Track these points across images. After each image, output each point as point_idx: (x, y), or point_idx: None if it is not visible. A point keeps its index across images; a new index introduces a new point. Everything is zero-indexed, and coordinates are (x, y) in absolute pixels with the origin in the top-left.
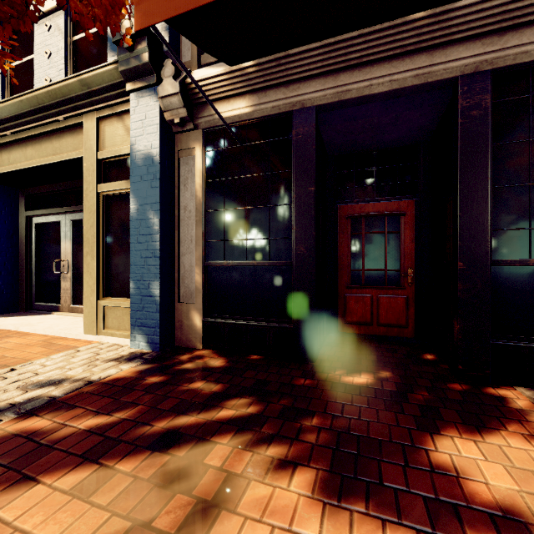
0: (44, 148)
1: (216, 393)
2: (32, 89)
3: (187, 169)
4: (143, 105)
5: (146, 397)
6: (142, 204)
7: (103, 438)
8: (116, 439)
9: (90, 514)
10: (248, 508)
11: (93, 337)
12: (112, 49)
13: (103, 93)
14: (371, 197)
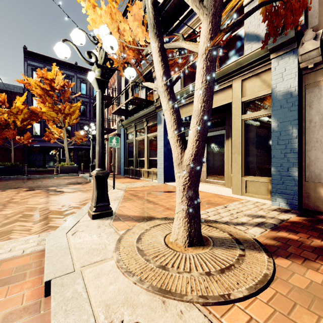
0: None
1: None
2: None
3: (312, 96)
4: (283, 64)
5: None
6: (281, 122)
7: None
8: None
9: None
10: None
11: (240, 196)
12: (248, 40)
13: (249, 65)
14: None
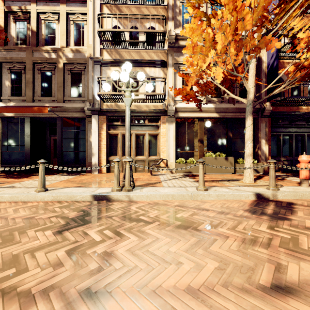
0: None
1: None
2: None
3: None
4: None
5: None
6: None
7: None
8: None
9: None
10: None
11: None
12: None
13: None
14: None
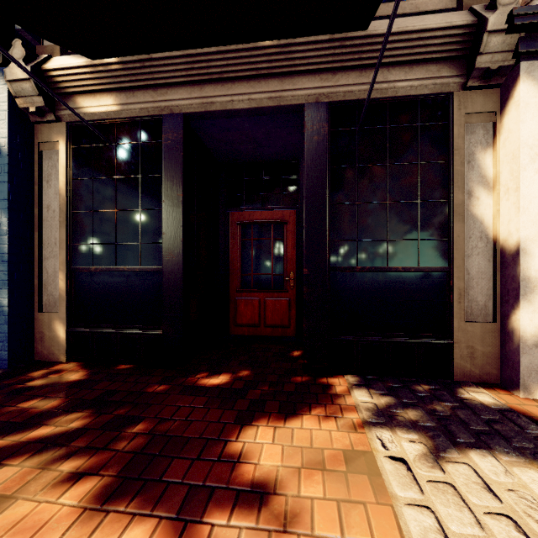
0: None
1: (49, 410)
2: None
3: (50, 164)
4: None
5: None
6: None
7: None
8: None
9: None
10: None
11: None
12: None
13: None
14: (259, 205)
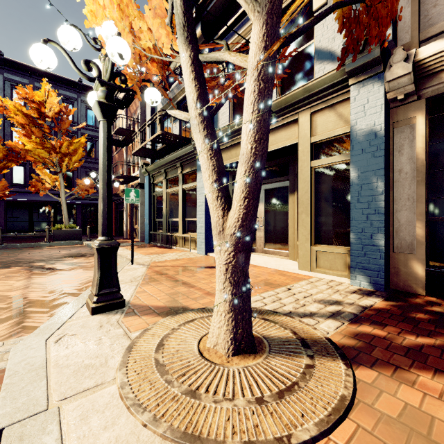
0: None
1: None
2: None
3: (402, 137)
4: (365, 92)
5: (438, 329)
6: (363, 171)
7: None
8: None
9: None
10: None
11: (309, 273)
12: (319, 59)
13: (321, 93)
14: None
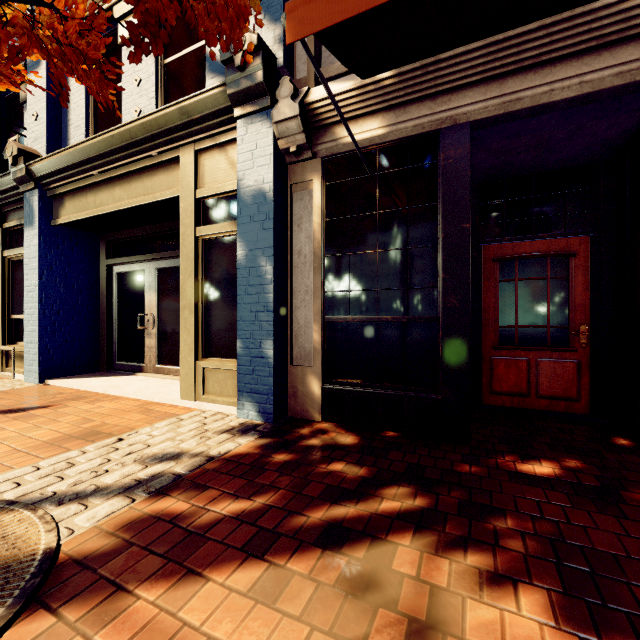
0: (134, 187)
1: (363, 478)
2: (125, 122)
3: (301, 206)
4: (254, 133)
5: (282, 479)
6: (251, 248)
7: (255, 528)
8: (269, 530)
9: (281, 625)
10: (475, 635)
11: (192, 403)
12: (211, 70)
13: (205, 122)
14: (528, 233)
